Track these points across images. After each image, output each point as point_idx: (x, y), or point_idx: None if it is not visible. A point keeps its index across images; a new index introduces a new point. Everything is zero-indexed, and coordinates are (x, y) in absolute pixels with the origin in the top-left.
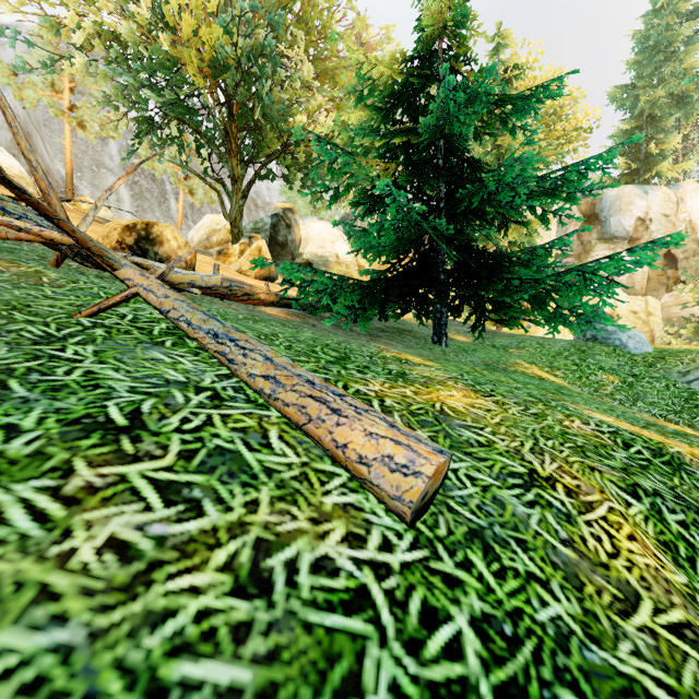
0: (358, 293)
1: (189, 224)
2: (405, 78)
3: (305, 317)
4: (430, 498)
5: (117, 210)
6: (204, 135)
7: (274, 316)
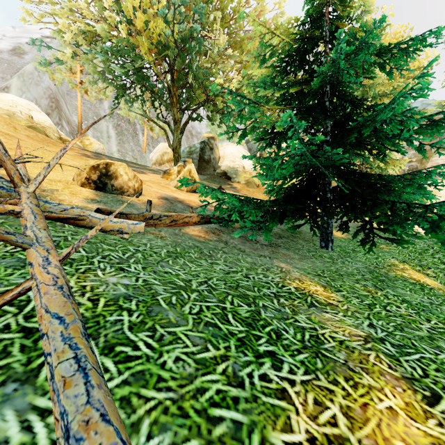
0: (261, 212)
1: (150, 149)
2: (299, 39)
3: (219, 232)
4: None
5: (107, 143)
6: (156, 94)
7: (195, 237)
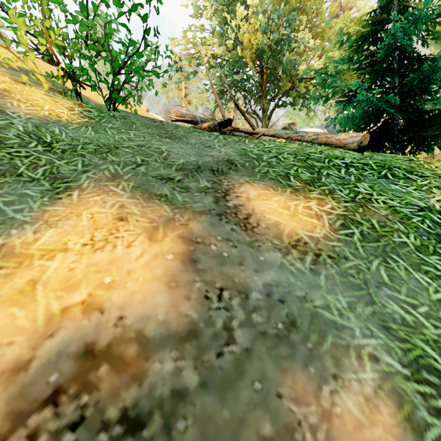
0: None
1: None
2: (370, 25)
3: None
4: (364, 147)
5: None
6: (248, 91)
7: None
